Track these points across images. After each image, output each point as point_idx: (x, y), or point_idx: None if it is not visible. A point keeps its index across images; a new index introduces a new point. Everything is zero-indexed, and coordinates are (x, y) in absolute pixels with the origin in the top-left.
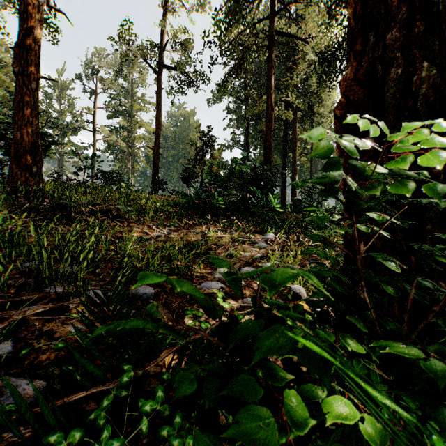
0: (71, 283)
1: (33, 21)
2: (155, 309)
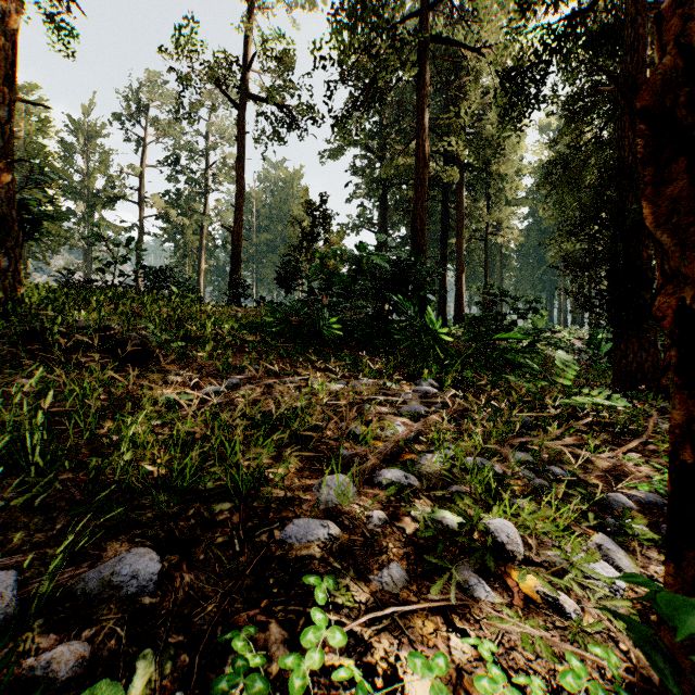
0: None
1: None
2: None
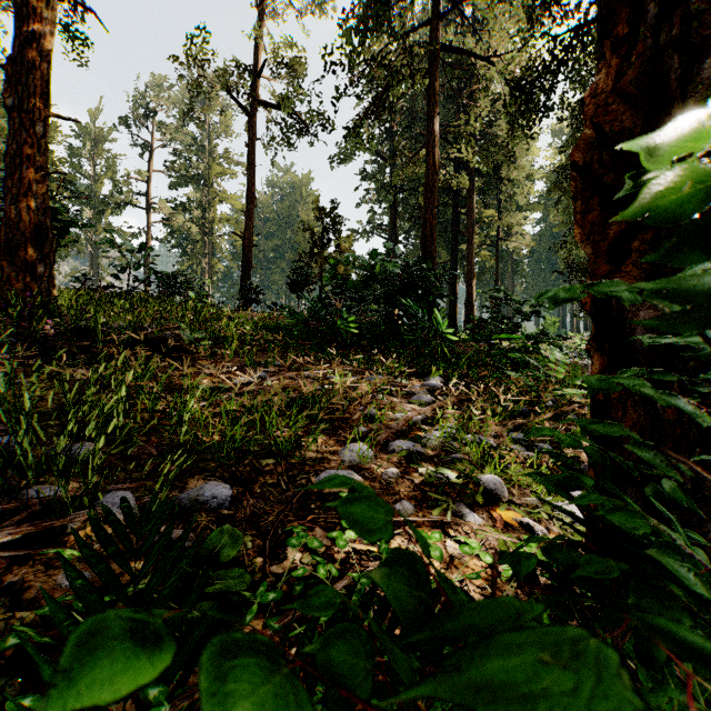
0: (78, 478)
1: (39, 20)
2: (226, 541)
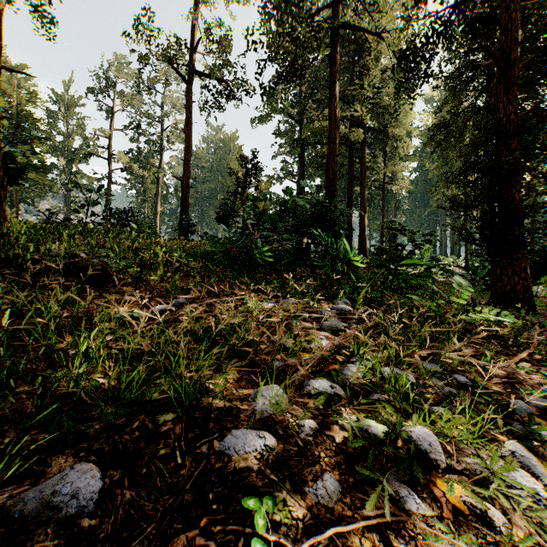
0: None
1: None
2: None
